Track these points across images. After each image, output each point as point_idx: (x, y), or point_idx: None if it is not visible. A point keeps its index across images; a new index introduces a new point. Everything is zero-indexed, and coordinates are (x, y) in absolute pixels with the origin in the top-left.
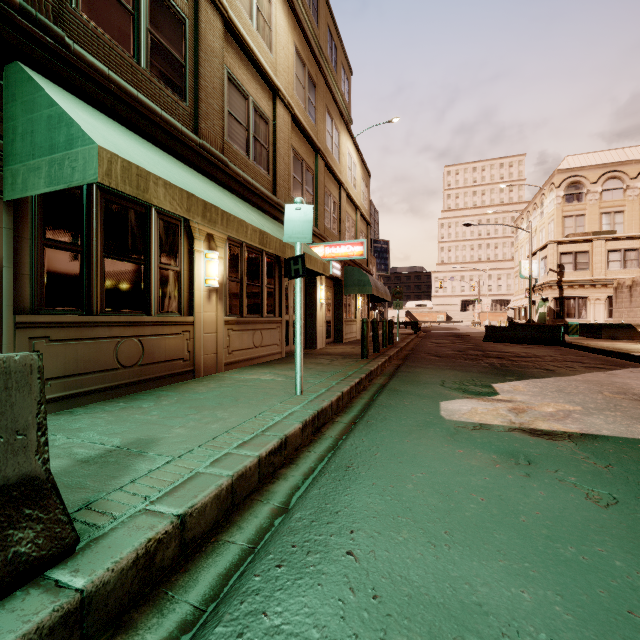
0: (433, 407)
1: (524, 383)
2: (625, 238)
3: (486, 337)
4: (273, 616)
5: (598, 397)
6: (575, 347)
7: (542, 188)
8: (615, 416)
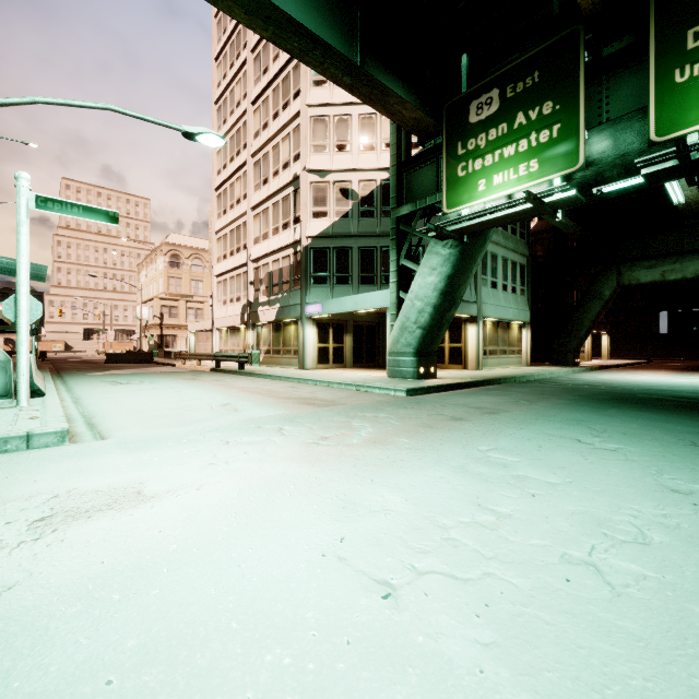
0: (85, 374)
1: (117, 370)
2: (197, 302)
3: (107, 360)
4: (74, 380)
5: (136, 371)
6: (156, 363)
7: (156, 250)
8: (135, 372)
